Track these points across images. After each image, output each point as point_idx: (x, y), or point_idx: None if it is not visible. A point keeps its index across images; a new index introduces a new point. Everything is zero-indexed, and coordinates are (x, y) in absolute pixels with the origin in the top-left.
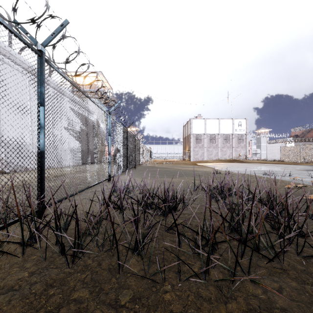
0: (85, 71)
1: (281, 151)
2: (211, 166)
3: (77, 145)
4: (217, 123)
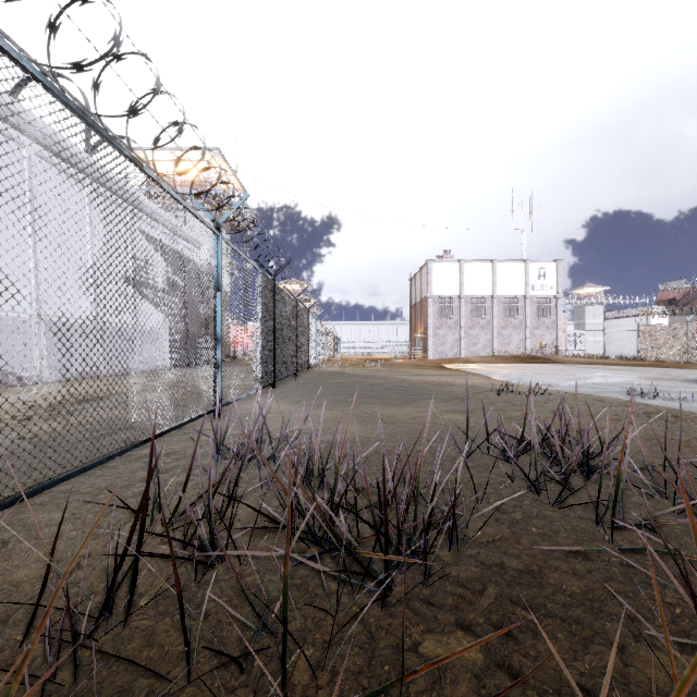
0: (106, 54)
1: (641, 336)
2: (481, 372)
3: (82, 309)
4: (489, 272)
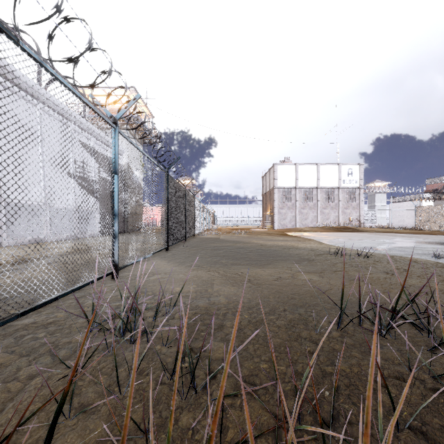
0: None
1: (417, 213)
2: (313, 238)
3: None
4: (315, 171)
